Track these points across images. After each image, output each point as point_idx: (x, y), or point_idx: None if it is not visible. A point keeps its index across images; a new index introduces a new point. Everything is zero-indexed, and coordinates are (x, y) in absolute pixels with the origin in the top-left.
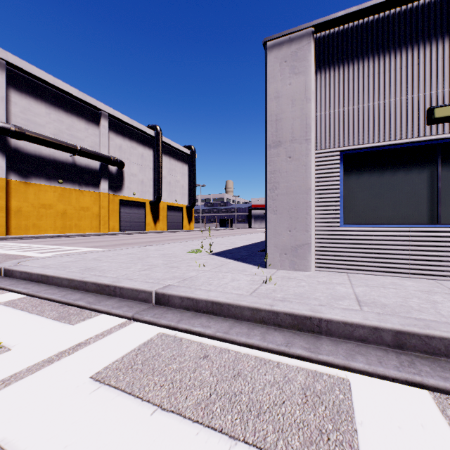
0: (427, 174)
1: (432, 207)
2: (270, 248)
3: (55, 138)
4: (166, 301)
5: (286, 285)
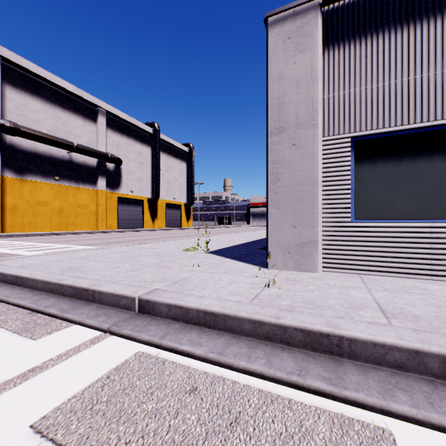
0: None
1: None
2: (272, 246)
3: (52, 134)
4: (151, 309)
5: (292, 289)
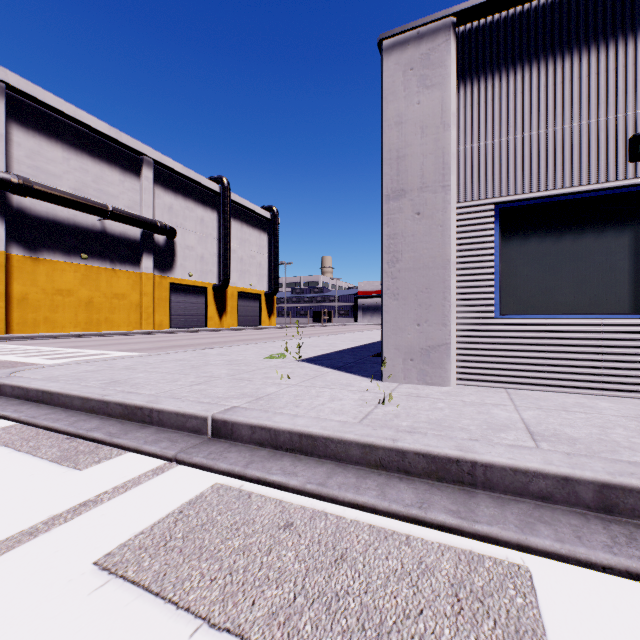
0: (629, 237)
1: (636, 288)
2: (388, 351)
3: (77, 194)
4: (228, 432)
5: (415, 406)
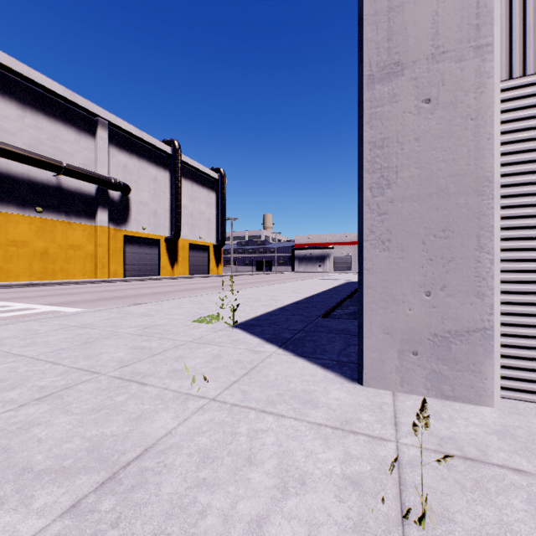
0: None
1: None
2: (372, 335)
3: (32, 150)
4: None
5: None
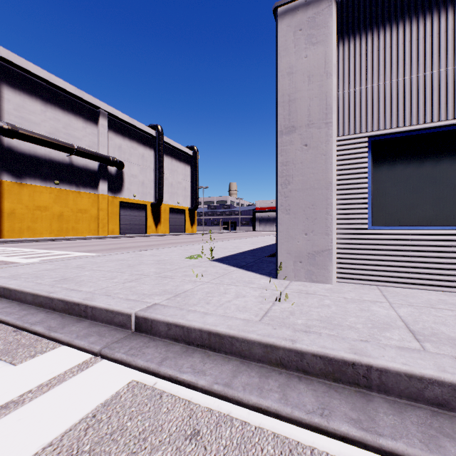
0: None
1: None
2: (282, 255)
3: (51, 137)
4: (148, 327)
5: (306, 303)
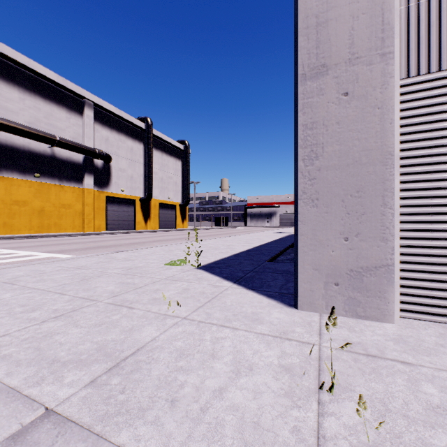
0: None
1: None
2: (304, 271)
3: (31, 126)
4: None
5: (392, 402)
